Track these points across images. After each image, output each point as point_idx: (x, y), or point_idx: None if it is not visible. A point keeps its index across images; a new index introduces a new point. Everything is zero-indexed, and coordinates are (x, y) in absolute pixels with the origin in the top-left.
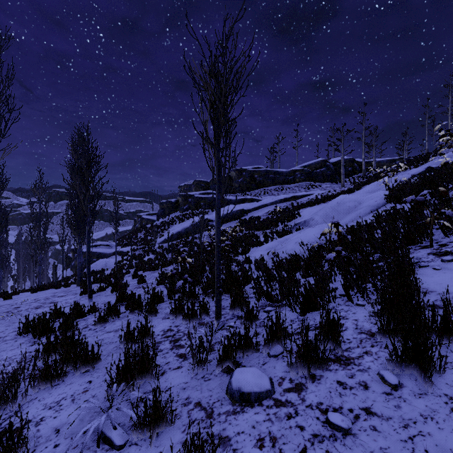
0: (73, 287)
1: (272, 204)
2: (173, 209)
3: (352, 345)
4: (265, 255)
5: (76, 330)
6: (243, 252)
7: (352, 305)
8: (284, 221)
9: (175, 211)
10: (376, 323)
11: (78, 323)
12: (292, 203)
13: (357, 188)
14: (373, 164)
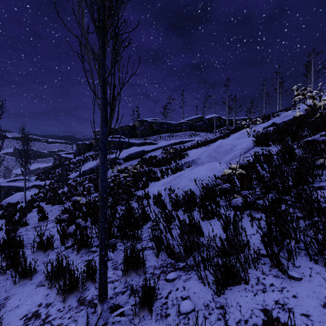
0: None
1: (166, 147)
2: (88, 149)
3: None
4: (162, 190)
5: None
6: (142, 187)
7: (282, 276)
8: (176, 159)
9: (89, 151)
10: None
11: None
12: (180, 146)
13: (226, 136)
14: (233, 121)
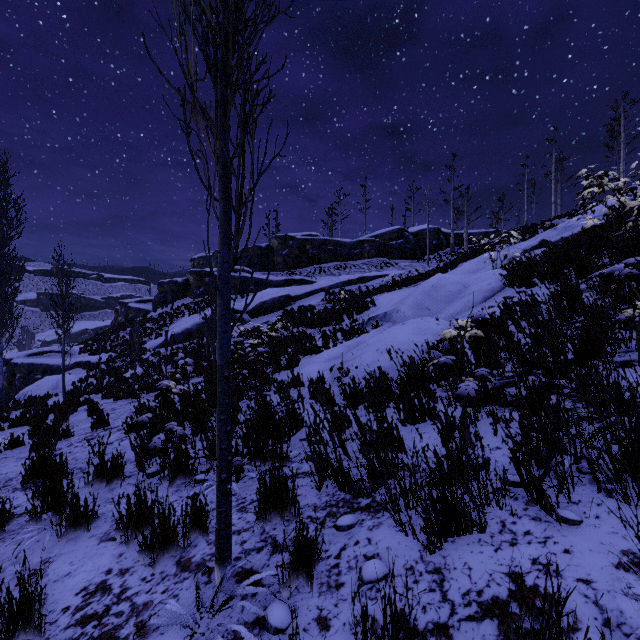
0: None
1: (332, 289)
2: (180, 293)
3: None
4: (326, 371)
5: None
6: (288, 365)
7: (547, 519)
8: (352, 313)
9: (183, 296)
10: None
11: None
12: (360, 287)
13: (451, 267)
14: (464, 237)
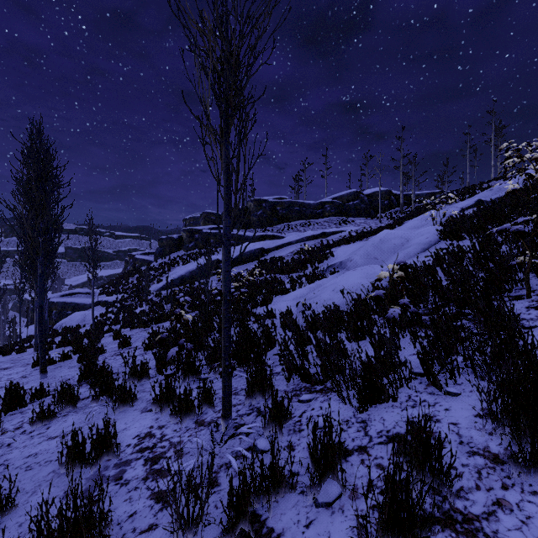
0: (30, 352)
1: (298, 242)
2: (176, 247)
3: (466, 483)
4: (293, 307)
5: (0, 435)
6: (263, 302)
7: (438, 393)
8: (315, 262)
9: (177, 249)
10: (509, 442)
11: (9, 420)
12: (322, 241)
13: (398, 223)
14: (412, 197)
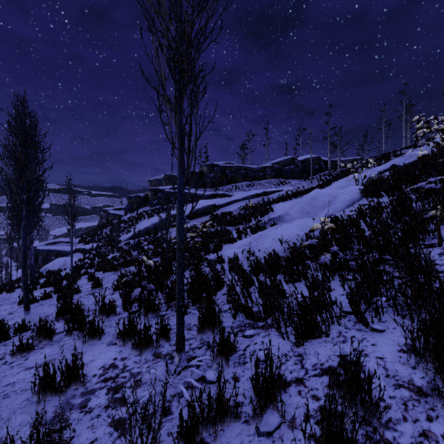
0: (18, 292)
1: (244, 200)
2: (142, 203)
3: (394, 415)
4: (239, 254)
5: None
6: (214, 250)
7: (365, 330)
8: (257, 216)
9: (144, 206)
10: (433, 378)
11: None
12: (263, 199)
13: (326, 184)
14: (338, 163)
